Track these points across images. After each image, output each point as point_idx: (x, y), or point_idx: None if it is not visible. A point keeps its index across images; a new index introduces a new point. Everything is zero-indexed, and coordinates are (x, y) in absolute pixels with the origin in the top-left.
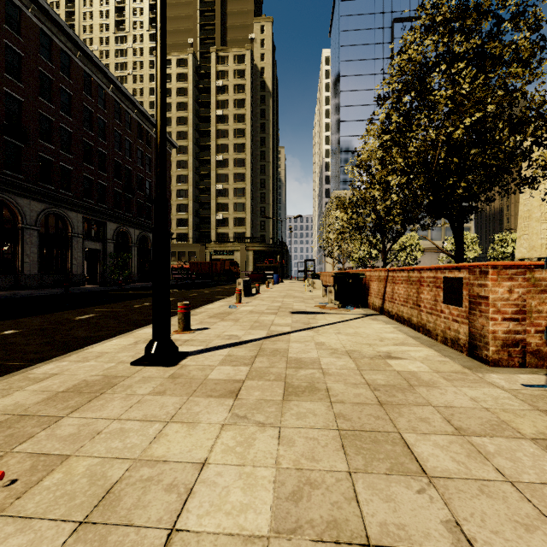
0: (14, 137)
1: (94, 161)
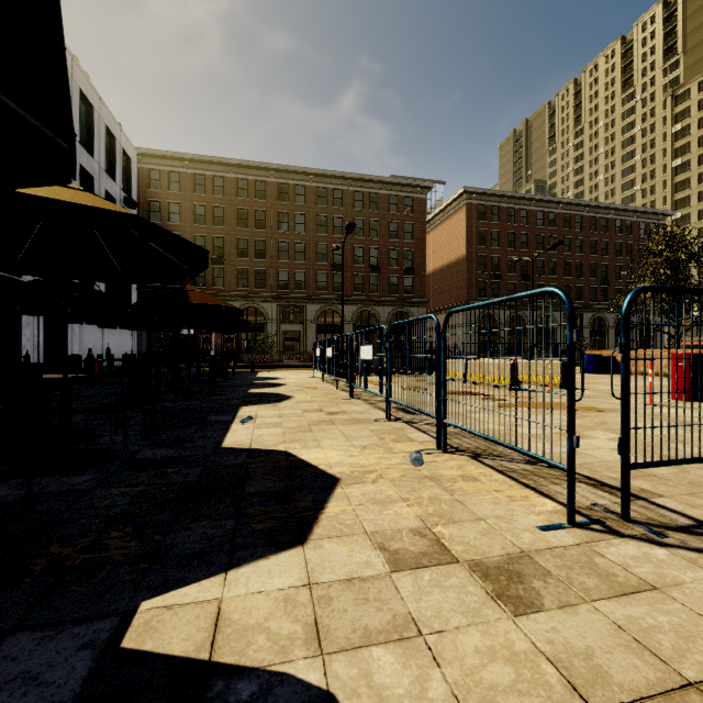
0: (524, 280)
1: (572, 272)
